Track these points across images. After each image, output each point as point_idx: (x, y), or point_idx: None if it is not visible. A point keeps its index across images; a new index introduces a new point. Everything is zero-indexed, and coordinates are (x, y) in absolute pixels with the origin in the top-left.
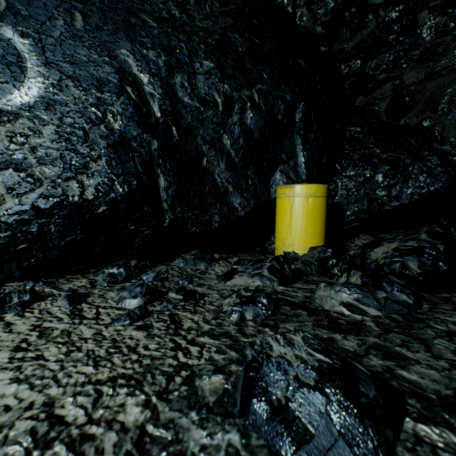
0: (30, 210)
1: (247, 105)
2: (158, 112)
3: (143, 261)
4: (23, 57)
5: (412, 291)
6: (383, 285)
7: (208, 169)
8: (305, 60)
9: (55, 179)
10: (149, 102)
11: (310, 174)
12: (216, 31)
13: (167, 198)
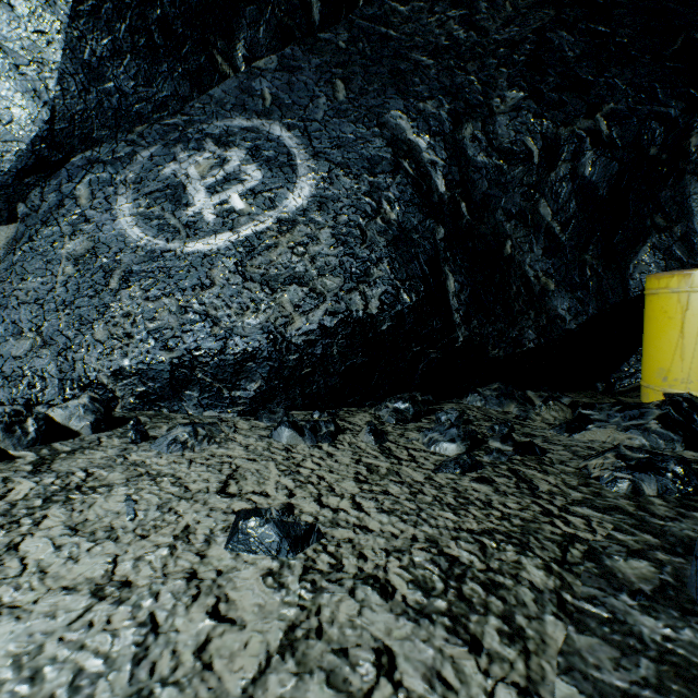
0: (317, 330)
1: (585, 143)
2: (442, 185)
3: (424, 396)
4: (292, 154)
5: None
6: None
7: (513, 258)
8: None
9: (338, 292)
10: (431, 174)
11: None
12: (526, 39)
13: (458, 307)
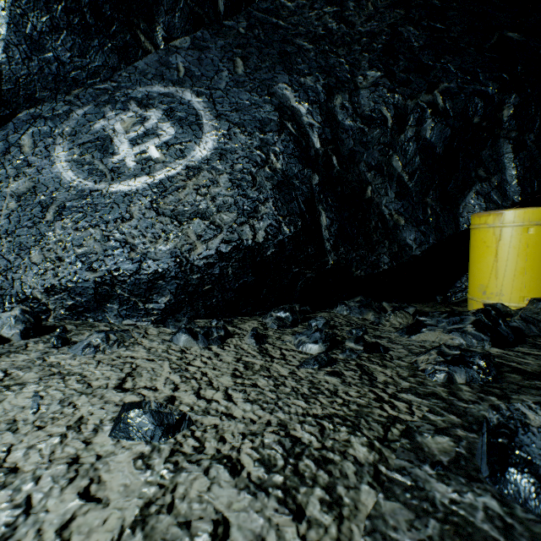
0: (215, 254)
1: (426, 113)
2: (317, 142)
3: (303, 307)
4: (200, 115)
5: None
6: None
7: (373, 200)
8: (518, 30)
9: (232, 225)
10: (309, 133)
11: (527, 192)
12: (383, 31)
13: (329, 237)
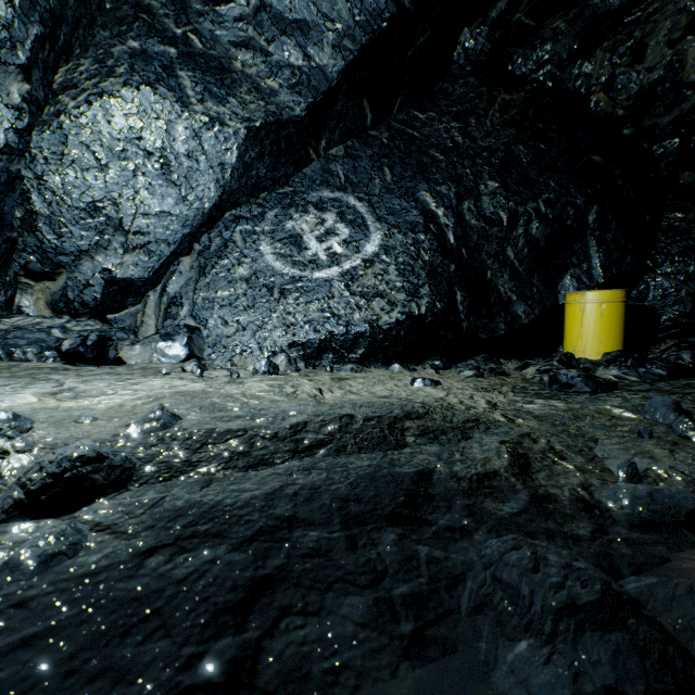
0: (394, 322)
1: (532, 216)
2: (452, 239)
3: None
4: (365, 218)
5: (670, 369)
6: (645, 365)
7: (492, 281)
8: (600, 154)
9: (403, 302)
10: (446, 232)
11: (607, 276)
12: (499, 149)
13: (463, 310)
